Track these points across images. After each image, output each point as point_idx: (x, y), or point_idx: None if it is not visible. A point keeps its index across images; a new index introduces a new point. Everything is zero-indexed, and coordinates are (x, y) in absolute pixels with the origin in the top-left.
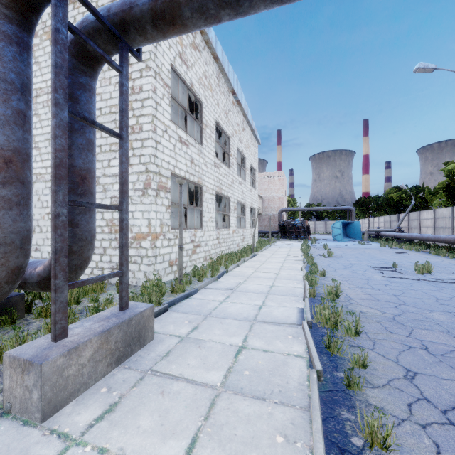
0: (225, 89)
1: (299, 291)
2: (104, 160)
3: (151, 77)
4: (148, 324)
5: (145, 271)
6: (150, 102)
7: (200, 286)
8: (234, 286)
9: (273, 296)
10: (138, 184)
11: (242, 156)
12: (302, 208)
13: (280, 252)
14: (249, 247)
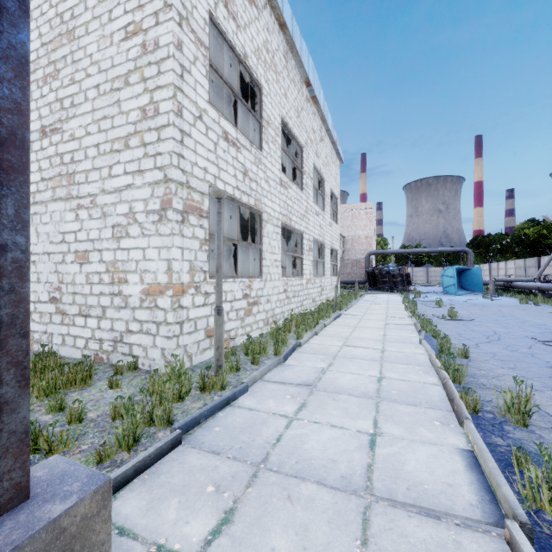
0: (295, 77)
1: (436, 393)
2: (103, 167)
3: (171, 21)
4: (87, 541)
5: (163, 347)
6: (170, 63)
7: (252, 378)
8: (313, 377)
9: (390, 407)
10: (153, 202)
11: (319, 176)
12: (398, 250)
13: (374, 310)
14: (330, 302)
